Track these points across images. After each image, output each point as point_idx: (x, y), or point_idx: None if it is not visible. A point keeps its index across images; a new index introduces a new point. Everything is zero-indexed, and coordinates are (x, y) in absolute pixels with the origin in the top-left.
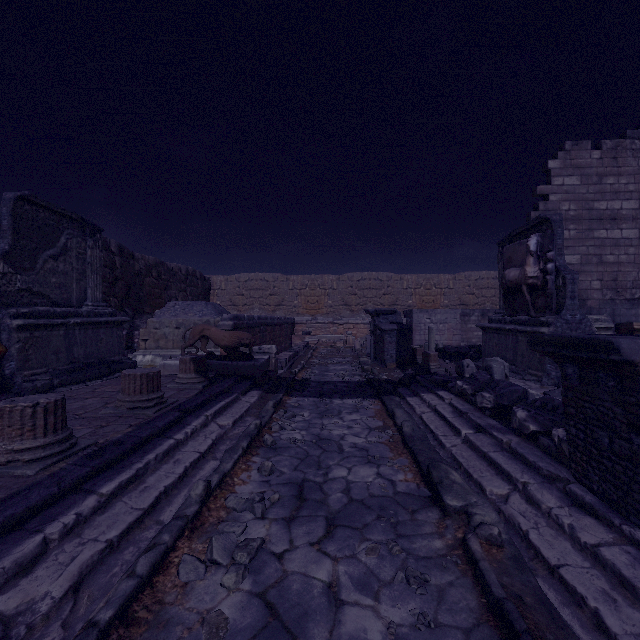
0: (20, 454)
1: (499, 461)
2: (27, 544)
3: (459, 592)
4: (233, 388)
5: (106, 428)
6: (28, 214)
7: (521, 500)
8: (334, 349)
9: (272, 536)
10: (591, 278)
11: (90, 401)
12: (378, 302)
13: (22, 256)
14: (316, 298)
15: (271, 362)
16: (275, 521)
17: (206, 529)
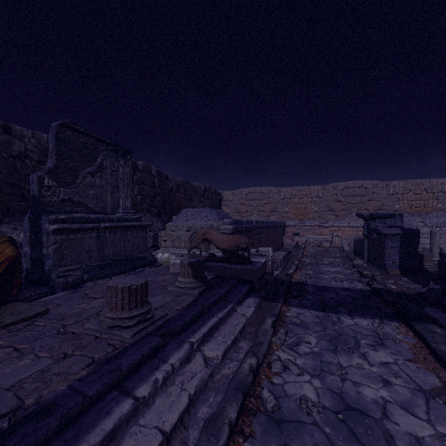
0: None
1: None
2: None
3: None
4: (229, 295)
5: (64, 362)
6: (70, 139)
7: None
8: (321, 248)
9: None
10: None
11: (94, 303)
12: (362, 207)
13: (65, 173)
14: (303, 205)
15: (267, 264)
16: None
17: None
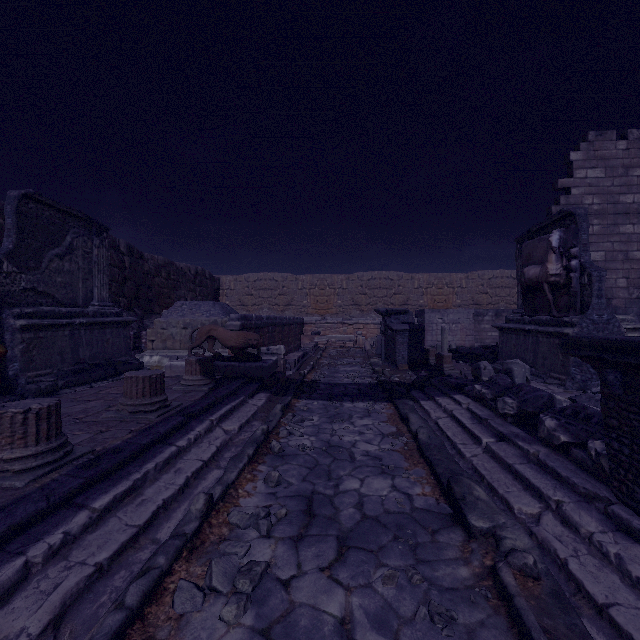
0: (10, 464)
1: (527, 475)
2: (6, 569)
3: (492, 635)
4: (240, 390)
5: (105, 434)
6: (33, 212)
7: (555, 521)
8: (344, 349)
9: (278, 559)
10: (616, 276)
11: (93, 404)
12: (388, 302)
13: (27, 255)
14: (325, 298)
15: (279, 363)
16: (281, 540)
17: (206, 549)
